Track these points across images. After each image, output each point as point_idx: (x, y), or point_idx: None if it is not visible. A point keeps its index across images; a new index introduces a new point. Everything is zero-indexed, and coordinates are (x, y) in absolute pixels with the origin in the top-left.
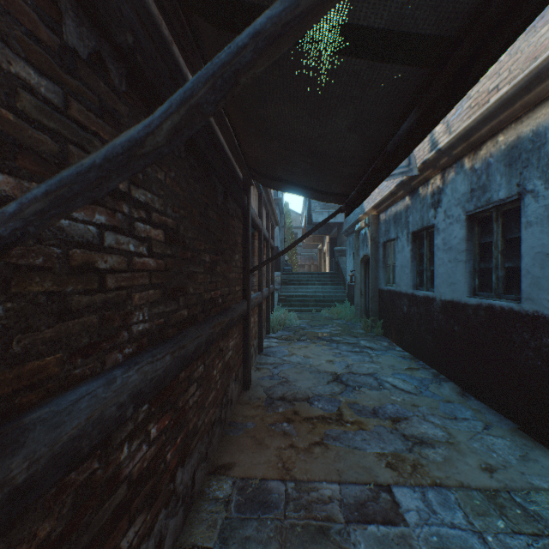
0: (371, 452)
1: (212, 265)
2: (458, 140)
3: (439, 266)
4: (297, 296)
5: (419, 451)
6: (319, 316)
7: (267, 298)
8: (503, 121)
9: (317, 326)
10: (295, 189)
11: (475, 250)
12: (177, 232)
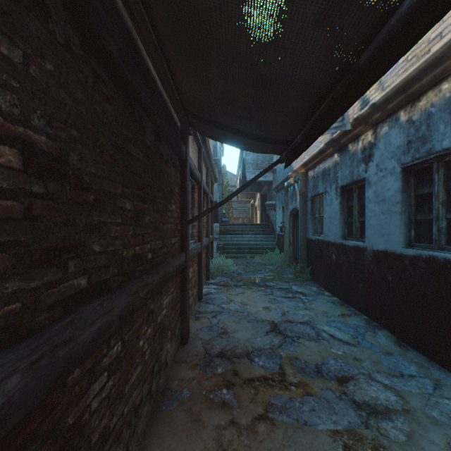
0: (323, 429)
1: (136, 214)
2: (395, 92)
3: (371, 217)
4: (233, 244)
5: (376, 426)
6: (253, 262)
7: (206, 247)
8: (450, 67)
9: (252, 271)
10: (235, 136)
11: (411, 201)
12: (60, 160)
